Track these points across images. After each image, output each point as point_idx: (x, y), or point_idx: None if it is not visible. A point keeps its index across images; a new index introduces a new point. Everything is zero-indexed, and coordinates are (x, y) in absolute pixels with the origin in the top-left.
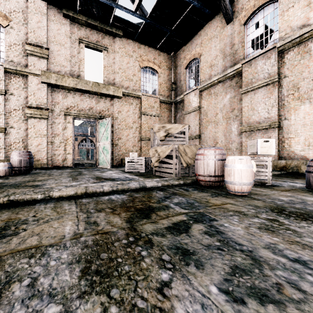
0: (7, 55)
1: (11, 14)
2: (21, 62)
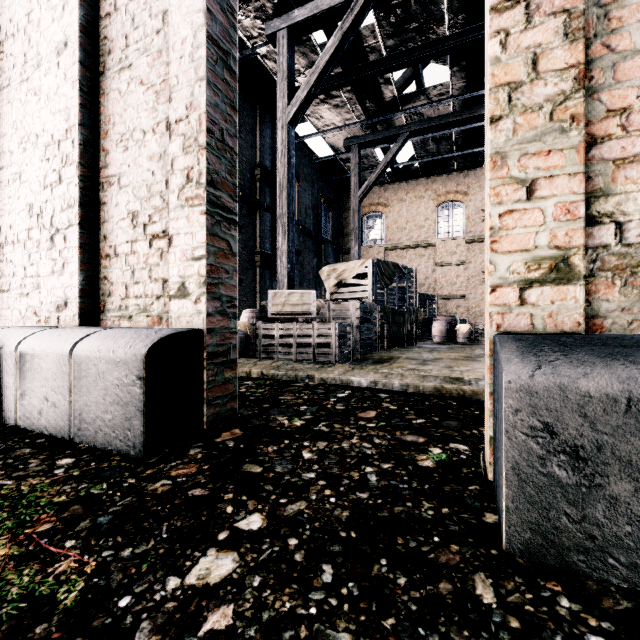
0: (465, 227)
1: (468, 189)
2: (477, 230)
